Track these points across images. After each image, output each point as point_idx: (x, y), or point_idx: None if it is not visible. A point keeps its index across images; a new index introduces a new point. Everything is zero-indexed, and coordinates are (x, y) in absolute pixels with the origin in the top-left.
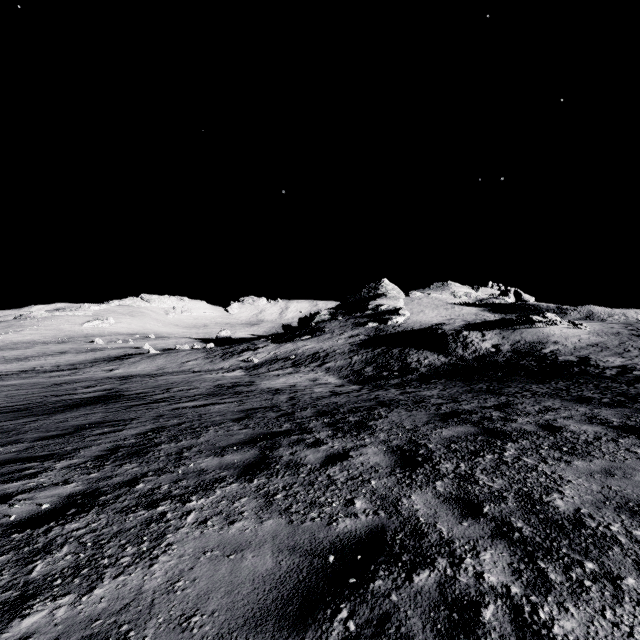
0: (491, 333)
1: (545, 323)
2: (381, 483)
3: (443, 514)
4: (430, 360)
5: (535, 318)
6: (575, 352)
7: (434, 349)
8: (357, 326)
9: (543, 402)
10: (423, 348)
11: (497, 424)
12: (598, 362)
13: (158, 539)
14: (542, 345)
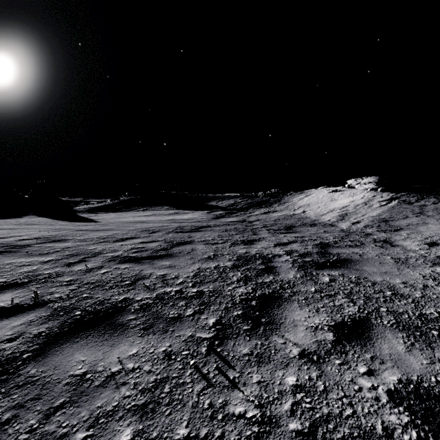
0: None
1: None
2: (307, 287)
3: (284, 269)
4: None
5: None
6: None
7: None
8: None
9: None
10: None
11: (0, 348)
12: None
13: (439, 282)
14: None
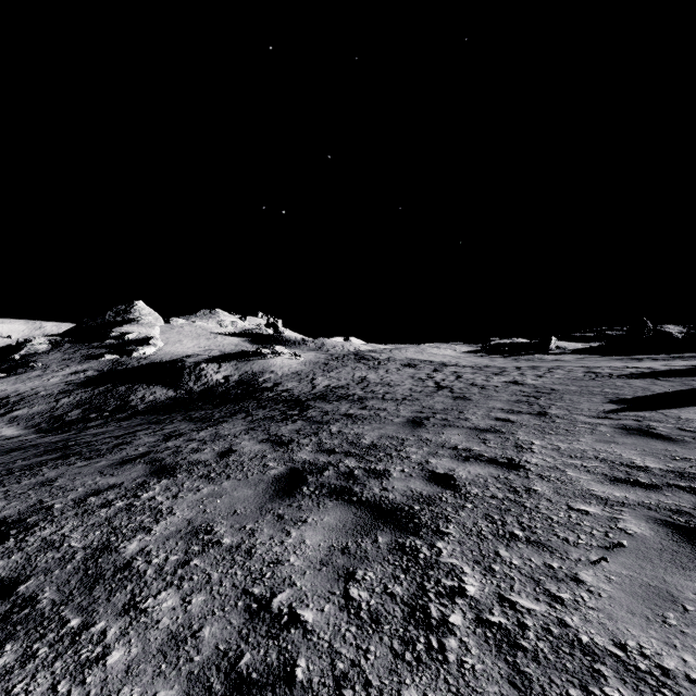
0: (228, 365)
1: (275, 355)
2: None
3: None
4: (156, 395)
5: (264, 351)
6: (279, 379)
7: (167, 383)
8: (89, 359)
9: (170, 425)
10: (156, 383)
11: (86, 449)
12: (280, 387)
13: None
14: (262, 374)
